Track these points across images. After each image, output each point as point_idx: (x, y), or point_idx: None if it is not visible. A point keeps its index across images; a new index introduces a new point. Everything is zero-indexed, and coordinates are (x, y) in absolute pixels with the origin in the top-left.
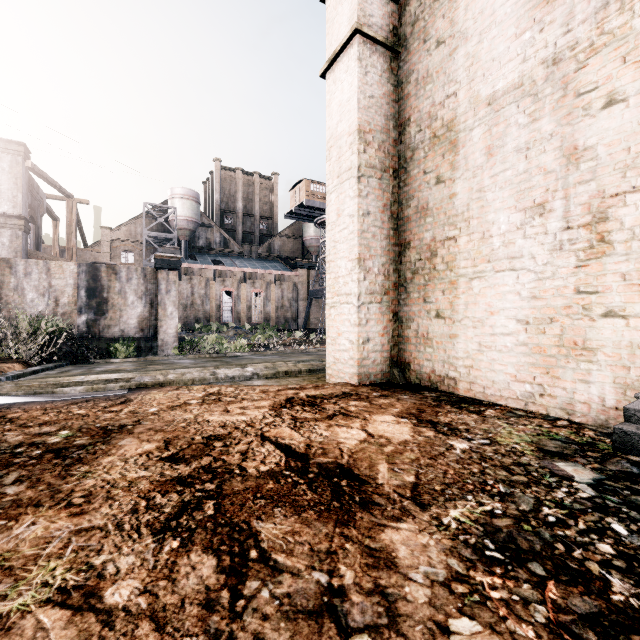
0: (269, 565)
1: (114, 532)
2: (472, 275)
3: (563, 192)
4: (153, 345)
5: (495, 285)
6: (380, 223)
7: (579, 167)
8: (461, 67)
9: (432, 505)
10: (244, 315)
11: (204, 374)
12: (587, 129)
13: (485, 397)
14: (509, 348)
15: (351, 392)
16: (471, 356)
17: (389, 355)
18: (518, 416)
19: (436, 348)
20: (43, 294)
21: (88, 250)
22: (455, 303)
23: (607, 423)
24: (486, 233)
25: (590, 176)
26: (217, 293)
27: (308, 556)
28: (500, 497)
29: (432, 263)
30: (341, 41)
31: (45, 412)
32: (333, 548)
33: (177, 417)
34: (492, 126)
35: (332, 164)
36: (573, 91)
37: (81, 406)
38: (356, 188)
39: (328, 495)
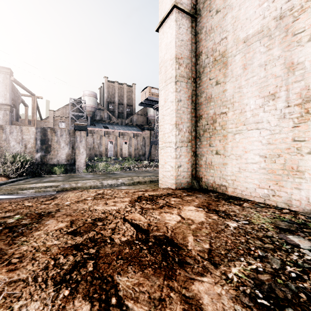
0: (123, 310)
1: (31, 283)
2: (235, 132)
3: (285, 87)
4: (73, 168)
5: (248, 137)
6: (186, 105)
7: (294, 73)
8: (229, 23)
9: (221, 264)
10: (119, 153)
11: (96, 183)
12: (299, 53)
13: (242, 196)
14: (255, 170)
15: (172, 193)
16: (234, 174)
17: (191, 173)
18: (261, 207)
19: (216, 170)
20: (19, 142)
21: (42, 121)
22: (226, 147)
23: (310, 211)
24: (243, 110)
25: (301, 78)
26: (105, 142)
27: (147, 302)
28: (260, 259)
29: (214, 126)
30: (166, 12)
31: (10, 204)
32: (163, 296)
33: (79, 207)
34: (246, 53)
35: (162, 75)
36: (291, 33)
37: (30, 201)
38: (174, 87)
39: (160, 257)
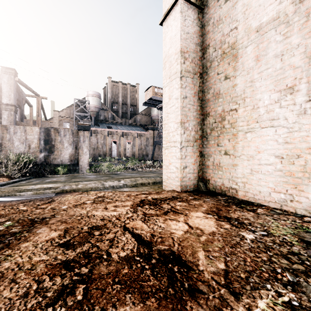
0: None
1: None
2: (246, 130)
3: (306, 79)
4: (76, 168)
5: (261, 136)
6: (192, 102)
7: None
8: (240, 12)
9: (242, 294)
10: (122, 153)
11: (97, 185)
12: None
13: (255, 200)
14: (270, 172)
15: (177, 196)
16: (246, 176)
17: (197, 175)
18: (278, 213)
19: (224, 171)
20: (23, 143)
21: (47, 121)
22: (236, 146)
23: None
24: (255, 106)
25: None
26: (109, 142)
27: None
28: (291, 286)
29: (222, 124)
30: (171, 3)
31: (4, 208)
32: None
33: (76, 212)
34: (259, 44)
35: (166, 71)
36: None
37: (25, 204)
38: (179, 83)
39: (165, 281)
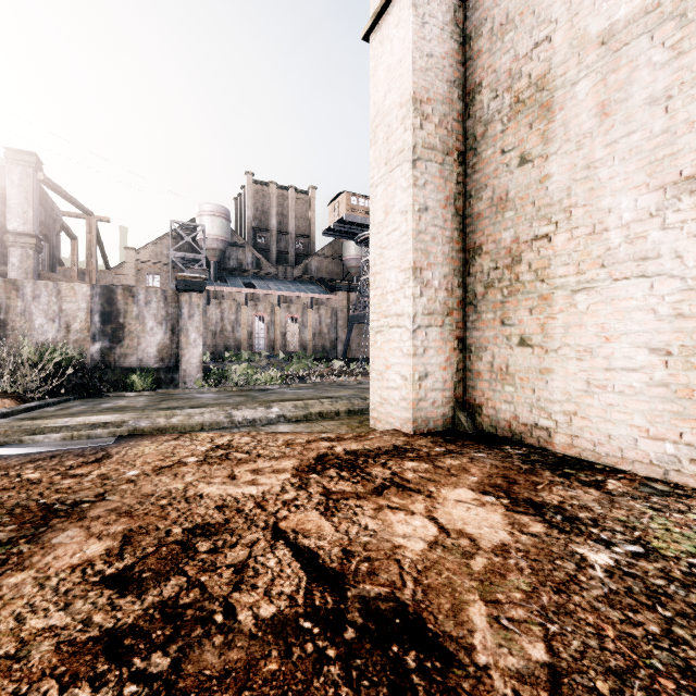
0: None
1: None
2: (575, 286)
3: None
4: (174, 376)
5: (613, 299)
6: (441, 222)
7: None
8: None
9: None
10: (278, 343)
11: (217, 416)
12: None
13: (596, 458)
14: (637, 389)
15: (405, 446)
16: (574, 399)
17: (453, 394)
18: (661, 493)
19: (520, 387)
20: (53, 319)
21: (110, 272)
22: (549, 325)
23: None
24: (598, 226)
25: None
26: (249, 319)
27: None
28: None
29: (514, 272)
30: None
31: None
32: None
33: (160, 487)
34: (608, 73)
35: (378, 149)
36: None
37: (39, 465)
38: (410, 175)
39: None
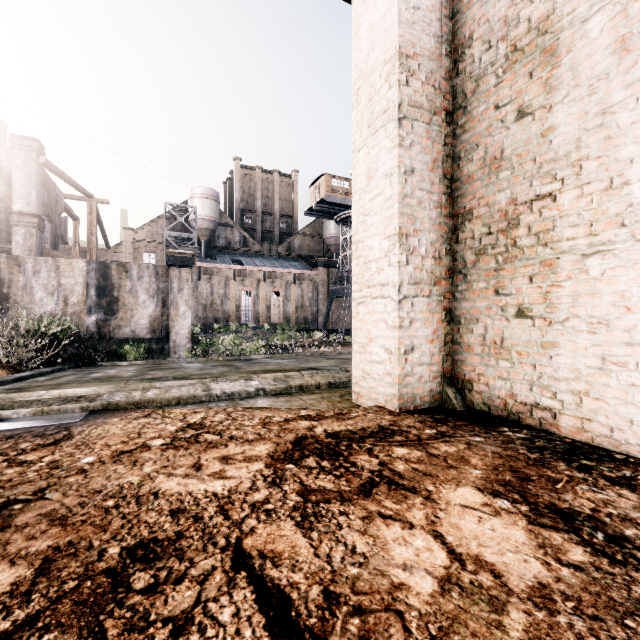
0: None
1: None
2: (587, 250)
3: None
4: (165, 346)
5: (636, 263)
6: (428, 185)
7: None
8: None
9: None
10: (263, 315)
11: (194, 390)
12: None
13: (614, 445)
14: None
15: (391, 427)
16: (585, 377)
17: (440, 369)
18: None
19: (517, 362)
20: (52, 293)
21: (110, 251)
22: (553, 295)
23: None
24: (616, 180)
25: None
26: (236, 293)
27: None
28: None
29: (510, 237)
30: None
31: None
32: None
33: (111, 481)
34: (630, 2)
35: (360, 111)
36: None
37: None
38: (396, 135)
39: None
